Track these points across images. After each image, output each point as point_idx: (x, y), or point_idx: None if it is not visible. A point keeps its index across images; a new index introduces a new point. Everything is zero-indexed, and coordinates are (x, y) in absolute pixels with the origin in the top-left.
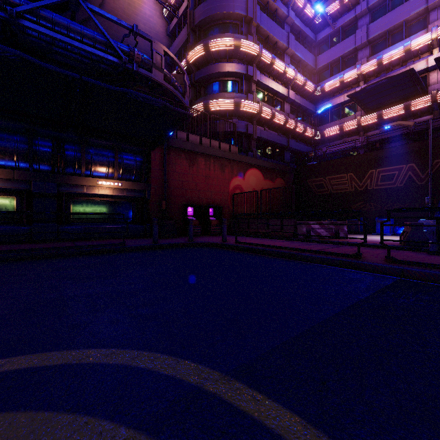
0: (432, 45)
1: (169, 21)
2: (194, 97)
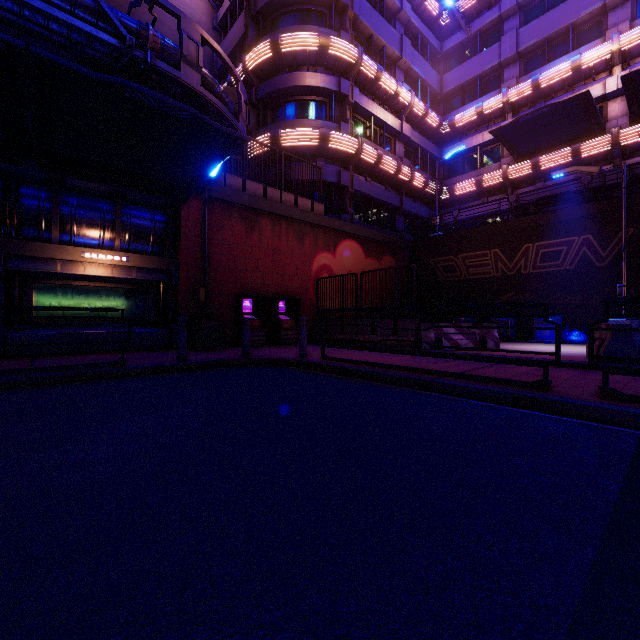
0: (612, 61)
1: (217, 7)
2: (255, 126)
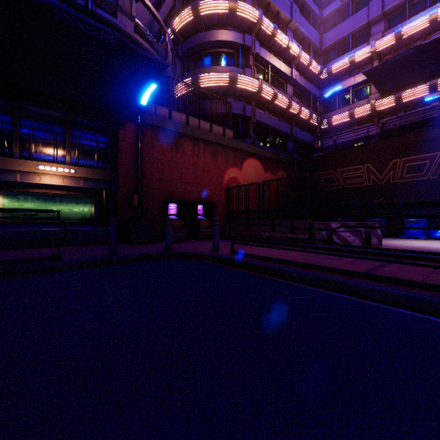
0: None
1: None
2: (181, 74)
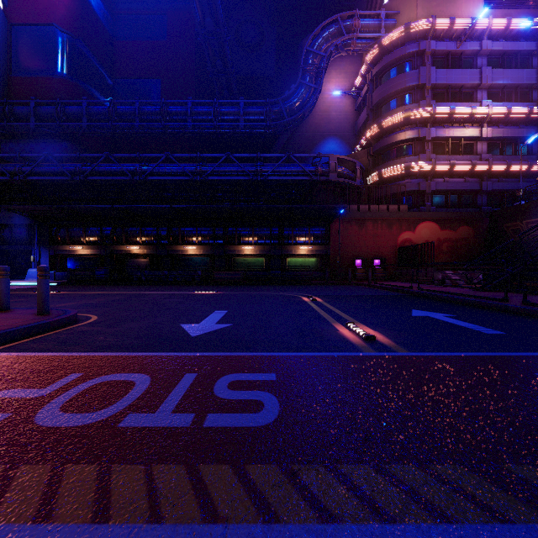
0: None
1: (356, 97)
2: (372, 166)
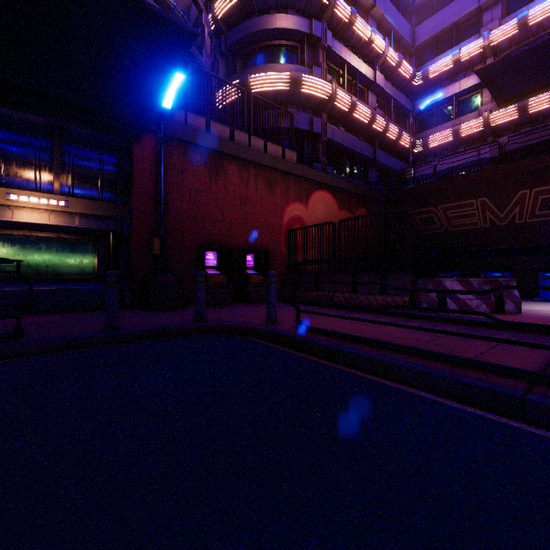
0: None
1: None
2: (225, 77)
